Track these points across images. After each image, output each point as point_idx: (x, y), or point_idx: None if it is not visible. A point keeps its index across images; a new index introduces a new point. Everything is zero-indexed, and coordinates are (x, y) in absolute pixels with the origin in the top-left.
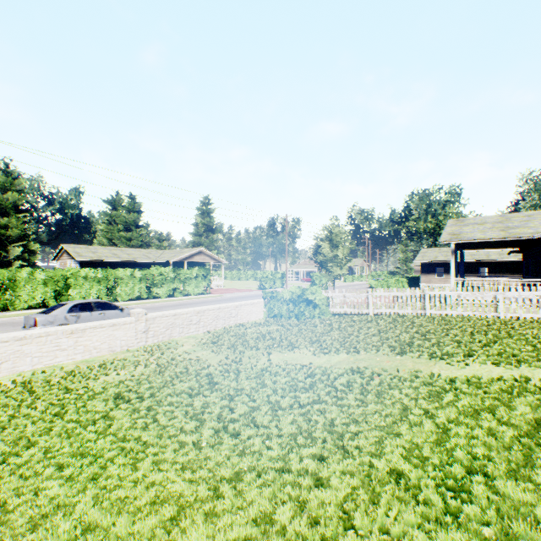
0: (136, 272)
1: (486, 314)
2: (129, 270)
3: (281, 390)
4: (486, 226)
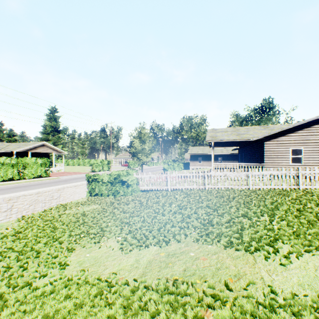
0: None
1: (242, 186)
2: None
3: None
4: (228, 133)
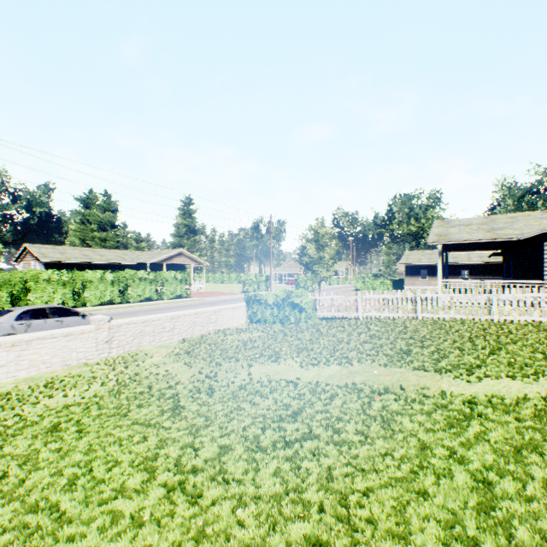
0: (107, 274)
1: (479, 317)
2: (100, 272)
3: (261, 418)
4: (472, 227)
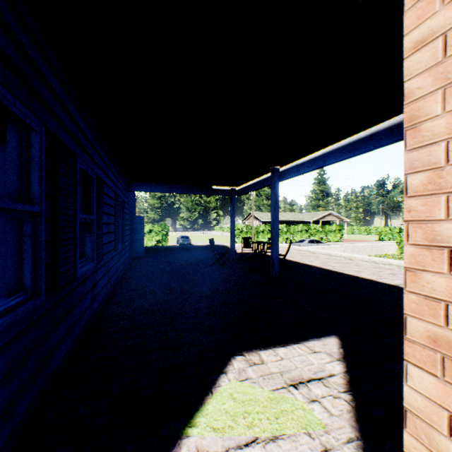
0: (302, 227)
1: None
2: (299, 226)
3: None
4: None
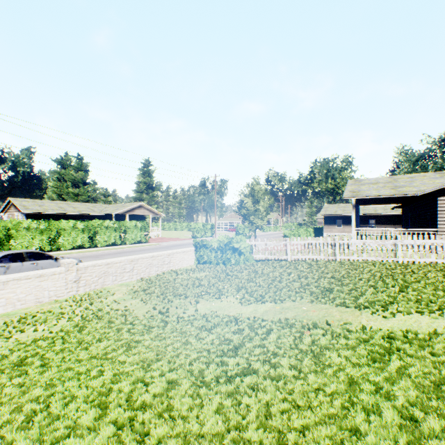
0: (79, 223)
1: (387, 259)
2: (72, 221)
3: (206, 352)
4: (379, 185)
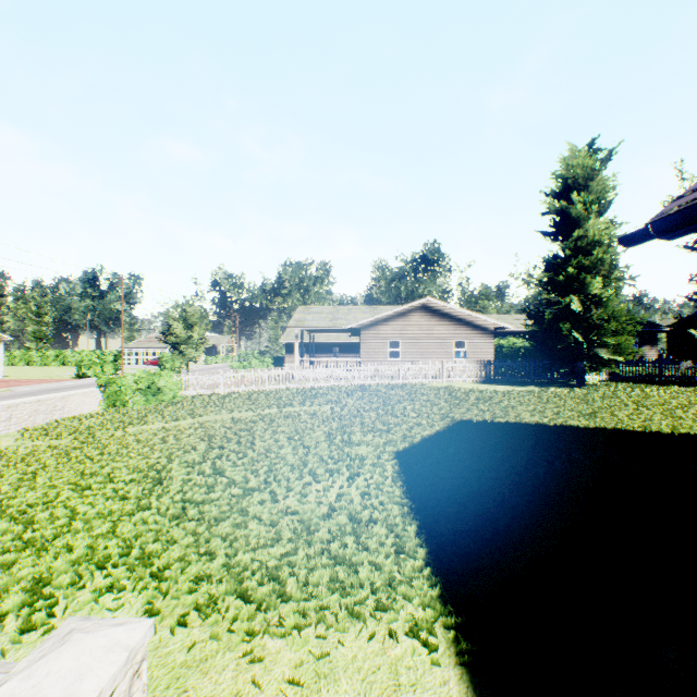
0: None
1: (304, 385)
2: None
3: (143, 437)
4: (323, 315)
